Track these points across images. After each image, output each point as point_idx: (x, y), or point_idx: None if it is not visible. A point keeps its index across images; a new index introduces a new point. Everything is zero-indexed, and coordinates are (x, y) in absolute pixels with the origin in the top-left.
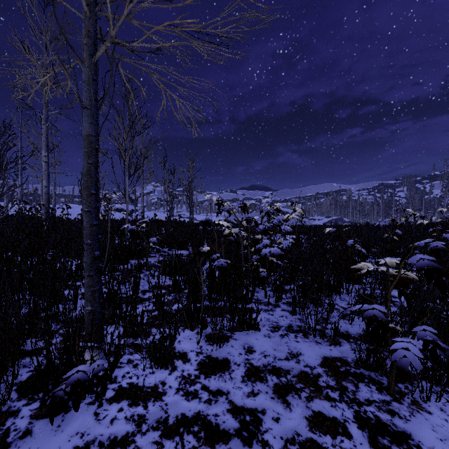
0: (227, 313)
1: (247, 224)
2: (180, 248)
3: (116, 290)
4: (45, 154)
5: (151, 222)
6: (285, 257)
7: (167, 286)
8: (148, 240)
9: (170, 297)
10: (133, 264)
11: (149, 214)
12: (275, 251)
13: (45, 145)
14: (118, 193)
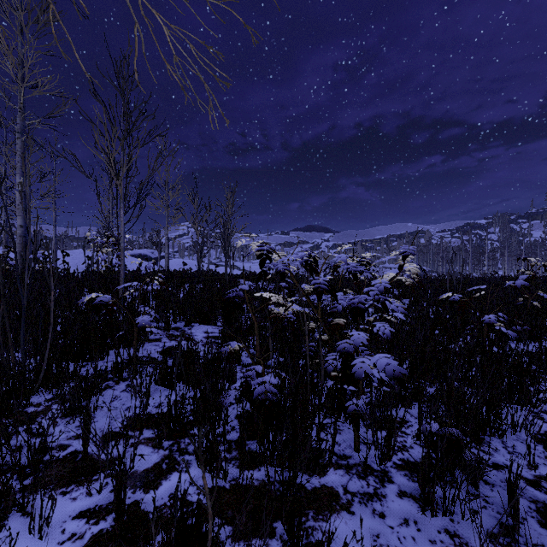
0: (279, 518)
1: (318, 297)
2: (204, 321)
3: (48, 435)
4: (21, 180)
5: (170, 275)
6: (374, 343)
7: (160, 417)
8: (136, 321)
9: (158, 452)
10: (115, 359)
11: (179, 262)
12: (386, 367)
13: (20, 168)
14: (143, 236)
